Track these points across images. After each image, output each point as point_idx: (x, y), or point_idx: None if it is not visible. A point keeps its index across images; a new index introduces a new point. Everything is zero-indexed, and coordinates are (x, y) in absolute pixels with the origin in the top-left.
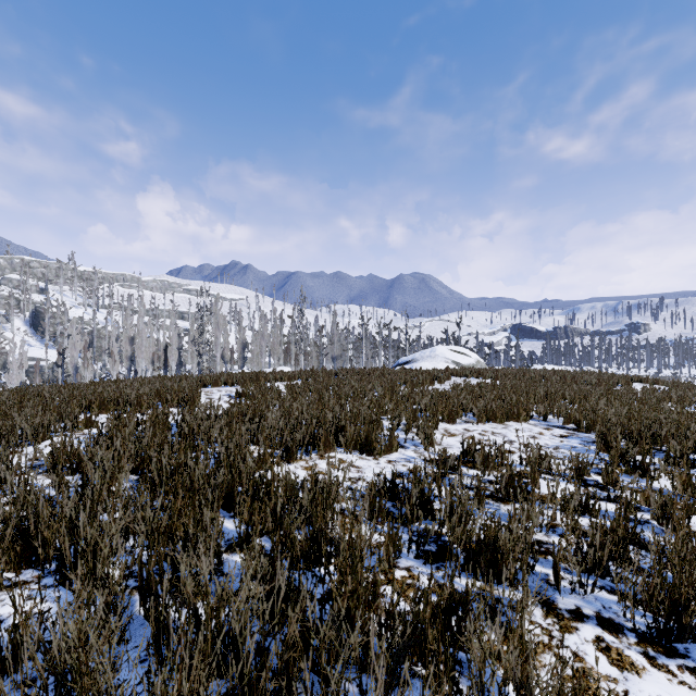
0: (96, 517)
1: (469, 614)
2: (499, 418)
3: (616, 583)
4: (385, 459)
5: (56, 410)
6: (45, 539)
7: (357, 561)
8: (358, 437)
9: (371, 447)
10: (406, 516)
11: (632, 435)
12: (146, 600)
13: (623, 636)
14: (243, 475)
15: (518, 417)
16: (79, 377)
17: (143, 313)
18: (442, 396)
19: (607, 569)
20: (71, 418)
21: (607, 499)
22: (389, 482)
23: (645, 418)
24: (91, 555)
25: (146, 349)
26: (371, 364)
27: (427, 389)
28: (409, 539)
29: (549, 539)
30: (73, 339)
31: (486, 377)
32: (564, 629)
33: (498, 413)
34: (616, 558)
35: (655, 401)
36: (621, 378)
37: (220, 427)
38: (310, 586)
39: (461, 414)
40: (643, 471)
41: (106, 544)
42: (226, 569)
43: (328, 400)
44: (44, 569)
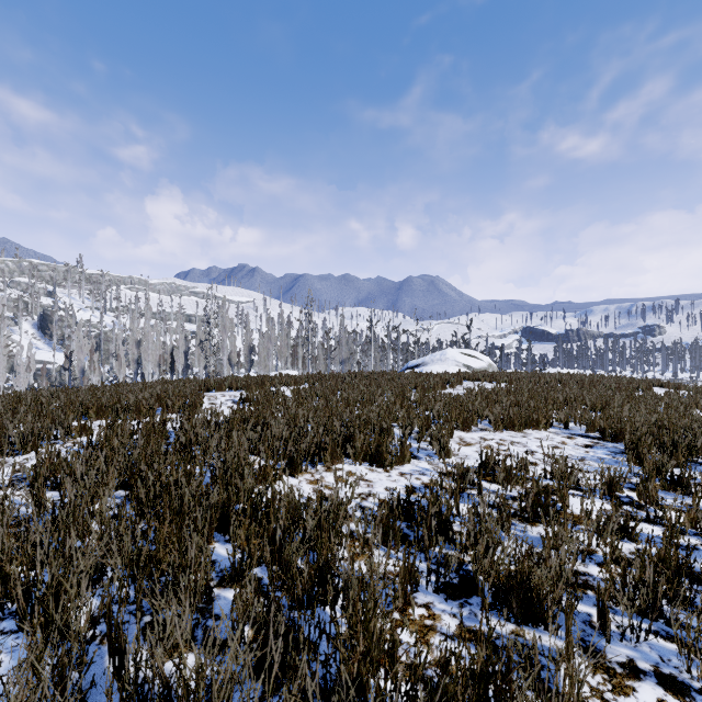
0: (72, 543)
1: (509, 683)
2: (518, 425)
3: (671, 627)
4: (397, 471)
5: (50, 416)
6: (6, 574)
7: (370, 618)
8: (367, 447)
9: (382, 458)
10: (422, 539)
11: (664, 445)
12: (115, 657)
13: (691, 701)
14: (240, 494)
15: (537, 424)
16: (86, 381)
17: (149, 316)
18: (455, 401)
19: (660, 610)
20: (64, 425)
21: (645, 520)
22: (403, 500)
23: (675, 426)
24: (53, 598)
25: (152, 352)
26: (379, 368)
27: (440, 395)
28: (427, 570)
29: (586, 569)
30: (80, 342)
31: (500, 382)
32: (618, 689)
33: (516, 421)
34: (672, 598)
35: (683, 408)
36: (641, 383)
37: (219, 437)
38: (313, 635)
39: (477, 422)
40: (682, 487)
41: (72, 583)
42: (216, 609)
43: (336, 406)
44: (3, 609)
